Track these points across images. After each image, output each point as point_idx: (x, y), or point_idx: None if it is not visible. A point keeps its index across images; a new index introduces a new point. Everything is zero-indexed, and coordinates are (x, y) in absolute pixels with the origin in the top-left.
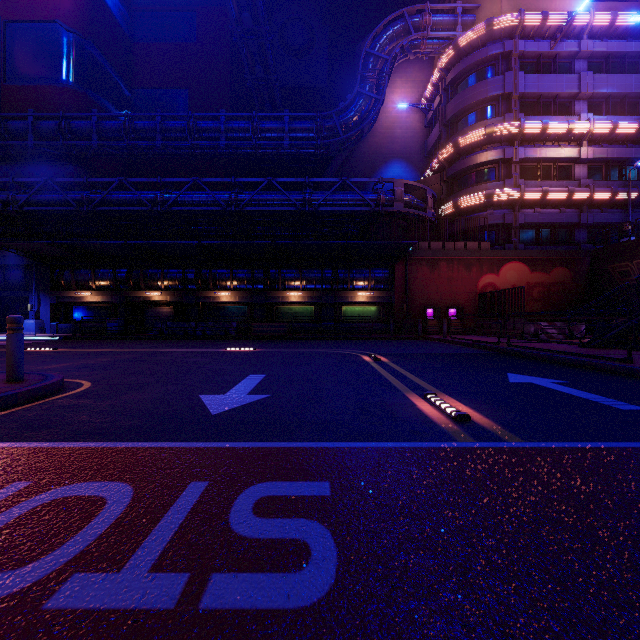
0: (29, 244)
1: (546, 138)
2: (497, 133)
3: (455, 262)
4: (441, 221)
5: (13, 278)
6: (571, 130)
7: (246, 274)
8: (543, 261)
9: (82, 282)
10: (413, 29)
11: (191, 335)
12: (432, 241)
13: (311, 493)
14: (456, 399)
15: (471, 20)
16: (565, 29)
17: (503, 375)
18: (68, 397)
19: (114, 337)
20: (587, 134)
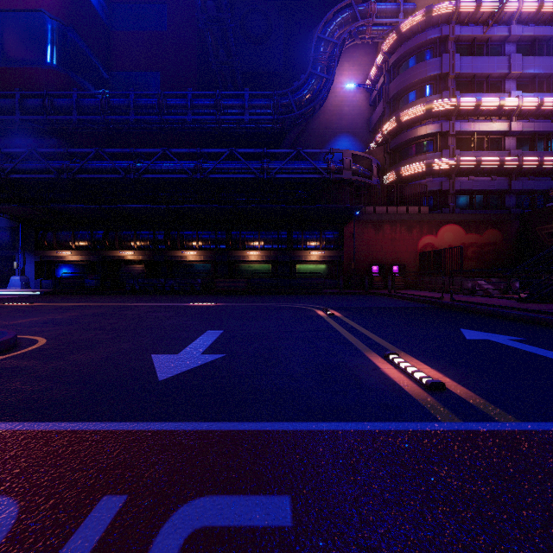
0: (13, 208)
1: (479, 113)
2: (435, 109)
3: (398, 224)
4: (385, 188)
5: (1, 239)
6: (502, 106)
7: (210, 235)
8: (477, 224)
9: (63, 242)
10: (360, 16)
11: (160, 290)
12: (377, 206)
13: (265, 521)
14: (419, 360)
15: (412, 8)
16: (497, 15)
17: (457, 331)
18: (14, 357)
19: (90, 292)
20: (516, 110)
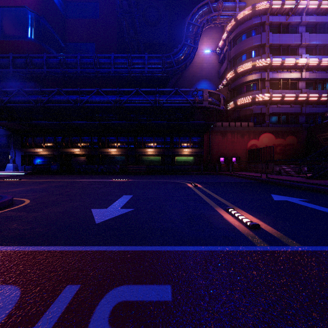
0: (9, 123)
1: (283, 67)
2: (257, 65)
3: (235, 133)
4: (228, 111)
5: (1, 142)
6: (297, 63)
7: (125, 139)
8: (282, 132)
9: (38, 144)
10: (213, 10)
11: (95, 172)
12: (223, 122)
13: (157, 298)
14: (246, 212)
15: (243, 5)
16: (294, 9)
17: (269, 195)
18: (12, 210)
19: (54, 173)
20: (305, 65)
